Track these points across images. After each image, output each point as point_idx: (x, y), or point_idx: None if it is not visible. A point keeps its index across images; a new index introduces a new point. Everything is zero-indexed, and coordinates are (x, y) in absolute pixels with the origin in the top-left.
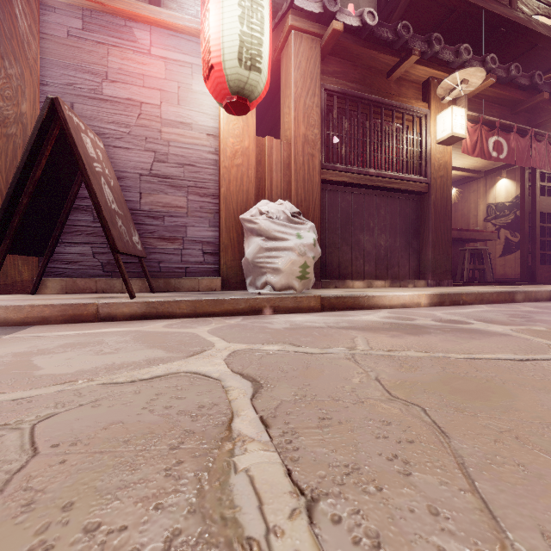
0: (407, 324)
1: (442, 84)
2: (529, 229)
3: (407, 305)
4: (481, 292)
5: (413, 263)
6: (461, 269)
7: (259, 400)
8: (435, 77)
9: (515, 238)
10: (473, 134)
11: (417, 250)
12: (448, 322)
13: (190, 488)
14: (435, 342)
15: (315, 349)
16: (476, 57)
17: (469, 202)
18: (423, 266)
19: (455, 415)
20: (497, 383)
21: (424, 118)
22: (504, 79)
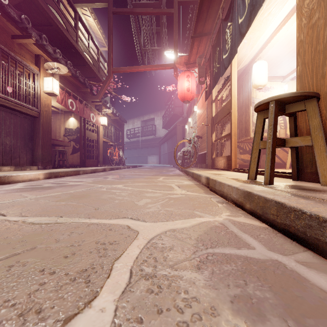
0: (41, 186)
1: (48, 63)
2: (82, 143)
3: (33, 179)
4: (67, 171)
5: (29, 156)
6: (54, 160)
7: (9, 215)
8: (43, 56)
9: (77, 146)
10: (62, 95)
11: (31, 149)
12: (59, 184)
13: (24, 227)
14: (60, 190)
15: (6, 201)
16: (63, 58)
17: (56, 124)
18: (35, 158)
19: (79, 200)
20: (85, 194)
21: (37, 75)
22: (74, 75)
